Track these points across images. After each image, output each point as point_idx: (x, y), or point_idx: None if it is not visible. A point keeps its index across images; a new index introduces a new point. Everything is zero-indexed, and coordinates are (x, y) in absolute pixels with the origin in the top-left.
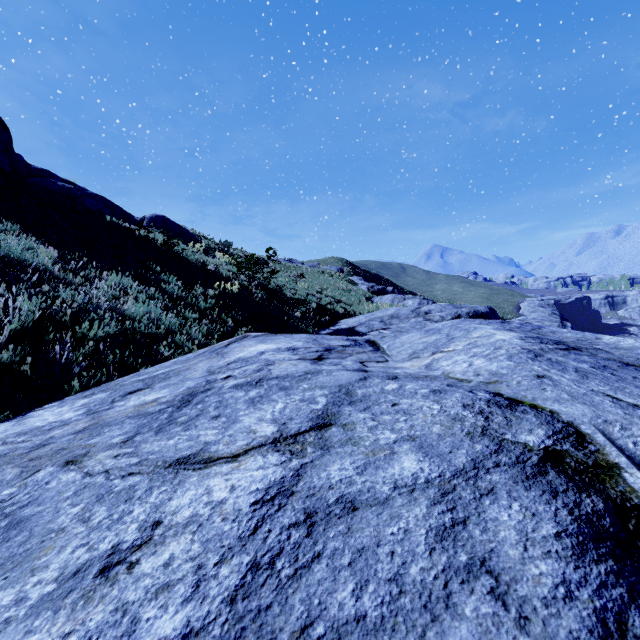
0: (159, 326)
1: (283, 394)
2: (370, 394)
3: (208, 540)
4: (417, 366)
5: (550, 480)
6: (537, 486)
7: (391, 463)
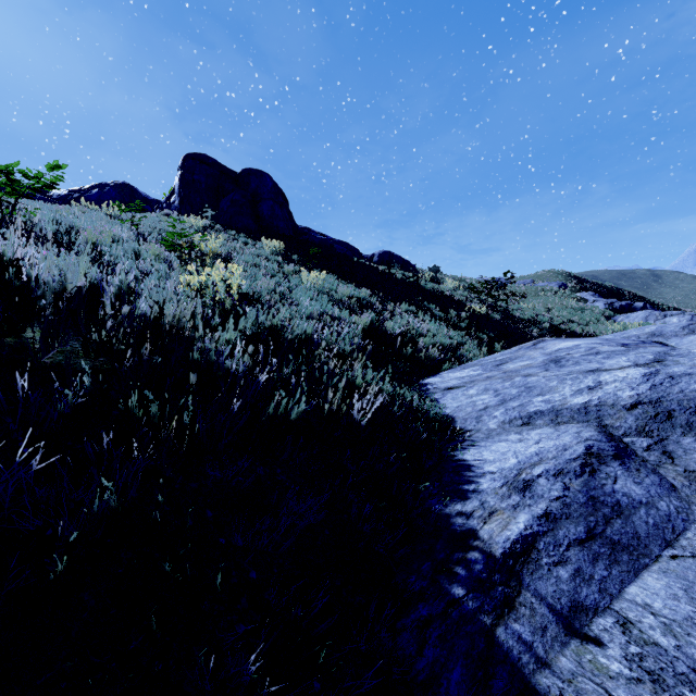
0: (449, 339)
1: (621, 356)
2: (681, 353)
3: (628, 383)
4: None
5: None
6: None
7: None
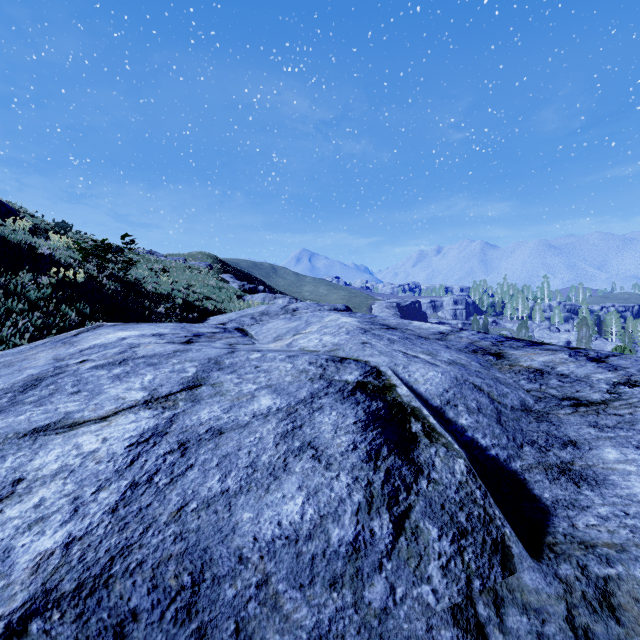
0: None
1: (152, 369)
2: (237, 362)
3: (83, 479)
4: (280, 346)
5: (357, 397)
6: (349, 401)
7: (252, 403)
